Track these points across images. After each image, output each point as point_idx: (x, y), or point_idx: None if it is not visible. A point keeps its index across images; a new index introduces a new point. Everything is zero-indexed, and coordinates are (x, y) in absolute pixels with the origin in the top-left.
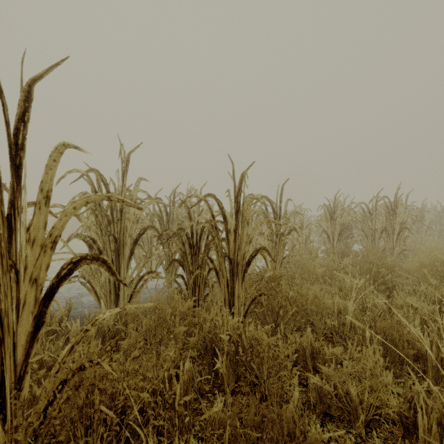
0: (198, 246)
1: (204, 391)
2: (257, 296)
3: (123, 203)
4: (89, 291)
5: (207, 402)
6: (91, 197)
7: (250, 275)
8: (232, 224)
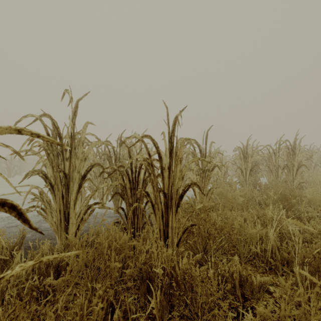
0: (137, 181)
1: None
2: (189, 226)
3: (39, 137)
4: (45, 218)
5: None
6: None
7: (182, 204)
8: (166, 162)
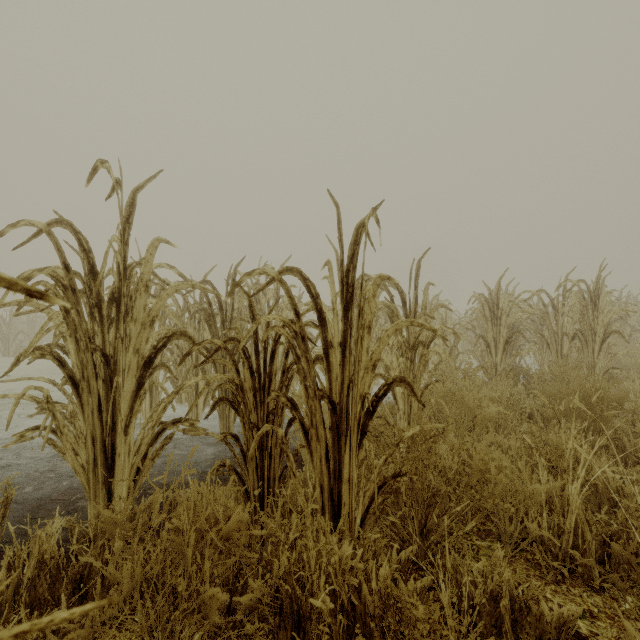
0: (269, 373)
1: None
2: (389, 479)
3: None
4: (62, 455)
5: None
6: None
7: None
8: (335, 329)
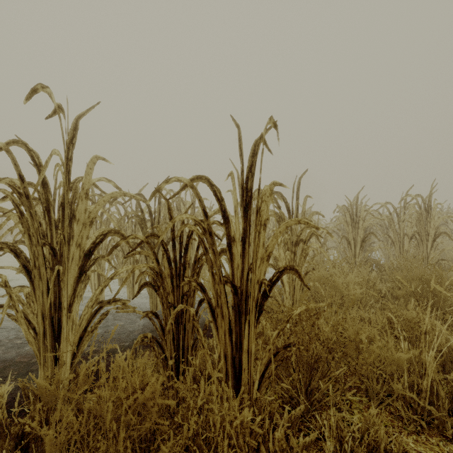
0: (183, 263)
1: None
2: (281, 349)
3: None
4: None
5: None
6: None
7: None
8: (237, 227)
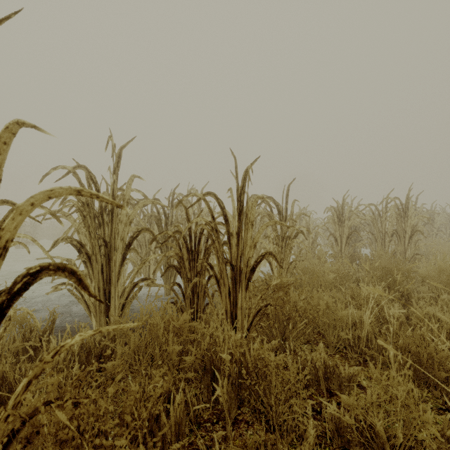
0: (197, 251)
1: (202, 420)
2: (263, 307)
3: (98, 199)
4: (78, 299)
5: (205, 433)
6: (55, 190)
7: (255, 281)
8: (234, 226)
